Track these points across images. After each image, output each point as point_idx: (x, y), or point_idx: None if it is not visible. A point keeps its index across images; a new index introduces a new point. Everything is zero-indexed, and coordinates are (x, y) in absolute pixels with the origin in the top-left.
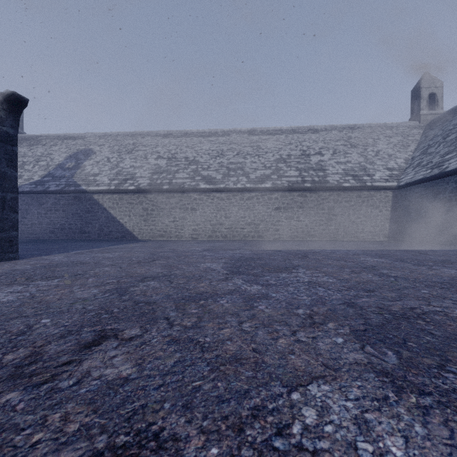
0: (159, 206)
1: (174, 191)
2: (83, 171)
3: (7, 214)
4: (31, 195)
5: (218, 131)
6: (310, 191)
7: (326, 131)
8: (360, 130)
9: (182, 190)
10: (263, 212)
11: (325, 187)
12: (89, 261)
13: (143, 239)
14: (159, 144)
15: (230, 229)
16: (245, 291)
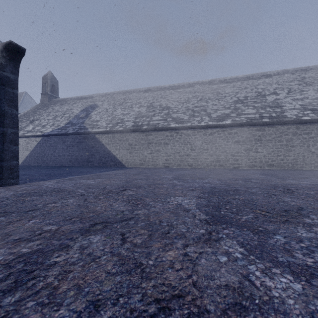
0: (140, 142)
1: (151, 130)
2: (90, 119)
3: (8, 146)
4: (58, 136)
5: (184, 84)
6: (268, 126)
7: (279, 74)
8: (313, 70)
9: (157, 129)
10: (224, 145)
11: (283, 121)
12: (67, 189)
13: (129, 167)
14: (141, 97)
15: (195, 159)
16: (272, 307)
